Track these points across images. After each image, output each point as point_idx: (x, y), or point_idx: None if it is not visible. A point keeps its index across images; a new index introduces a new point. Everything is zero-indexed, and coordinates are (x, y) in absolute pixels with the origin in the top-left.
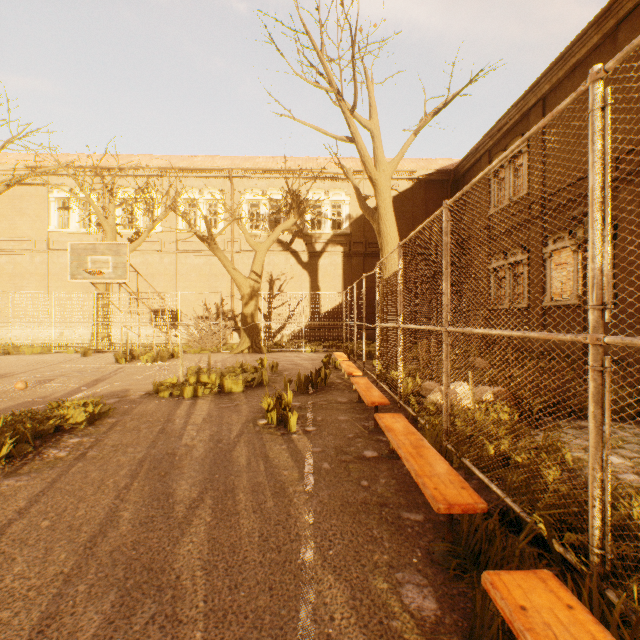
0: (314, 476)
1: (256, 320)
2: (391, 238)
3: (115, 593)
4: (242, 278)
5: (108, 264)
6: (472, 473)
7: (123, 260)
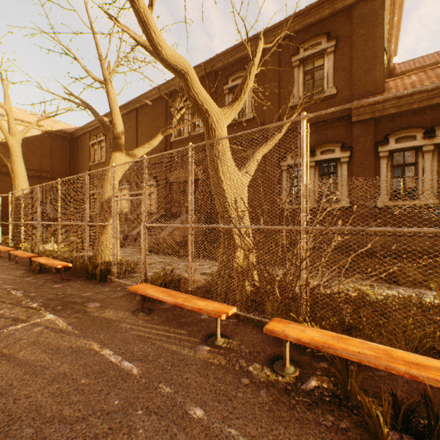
0: None
1: None
2: (22, 175)
3: None
4: None
5: None
6: None
7: None
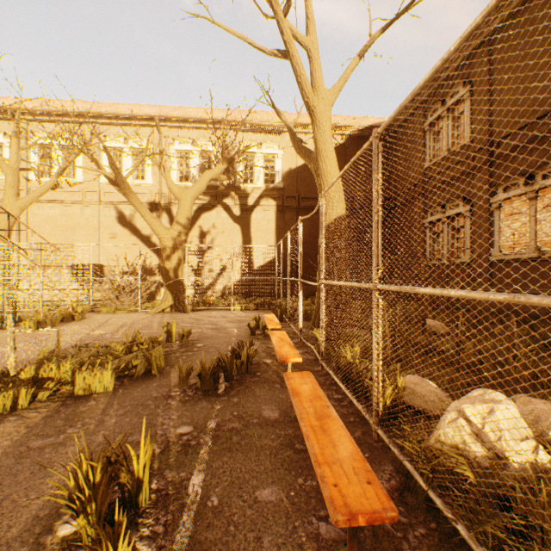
0: None
1: (180, 275)
2: (332, 177)
3: None
4: (163, 228)
5: None
6: None
7: None
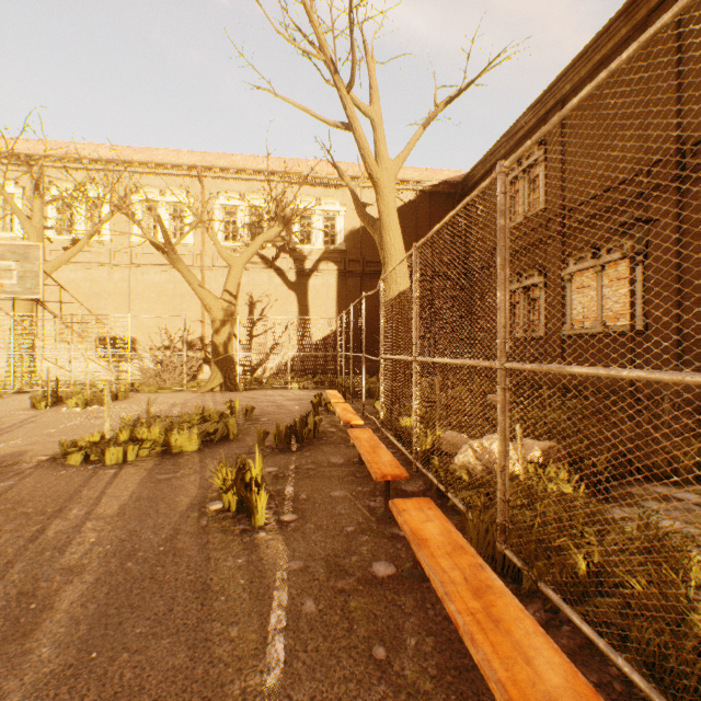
0: (286, 639)
1: (230, 351)
2: (396, 251)
3: None
4: (212, 298)
5: (11, 273)
6: (556, 608)
7: (33, 267)
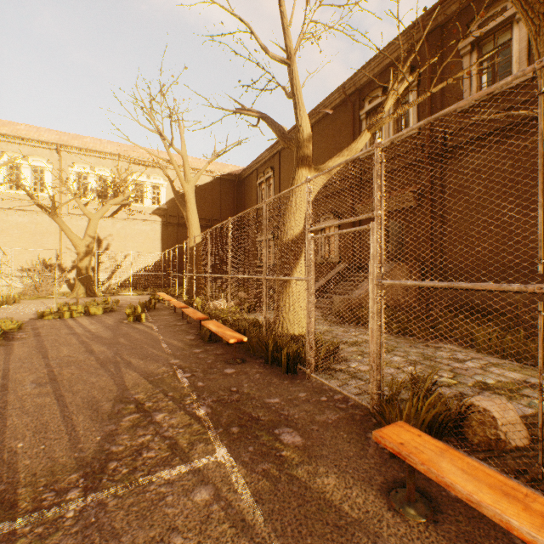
0: (158, 329)
1: (90, 272)
2: (195, 223)
3: (106, 346)
4: (78, 239)
5: None
6: None
7: None
